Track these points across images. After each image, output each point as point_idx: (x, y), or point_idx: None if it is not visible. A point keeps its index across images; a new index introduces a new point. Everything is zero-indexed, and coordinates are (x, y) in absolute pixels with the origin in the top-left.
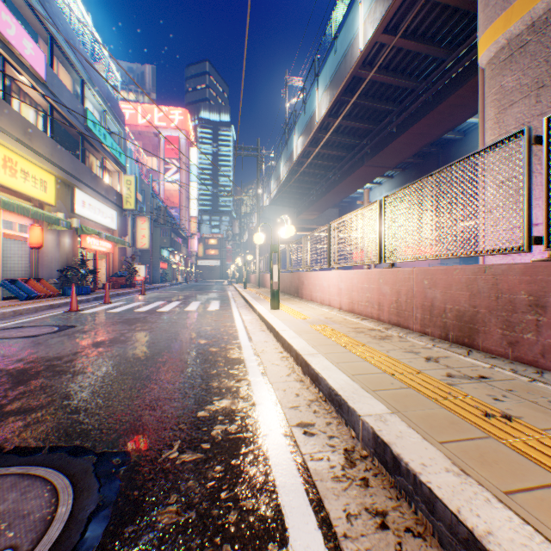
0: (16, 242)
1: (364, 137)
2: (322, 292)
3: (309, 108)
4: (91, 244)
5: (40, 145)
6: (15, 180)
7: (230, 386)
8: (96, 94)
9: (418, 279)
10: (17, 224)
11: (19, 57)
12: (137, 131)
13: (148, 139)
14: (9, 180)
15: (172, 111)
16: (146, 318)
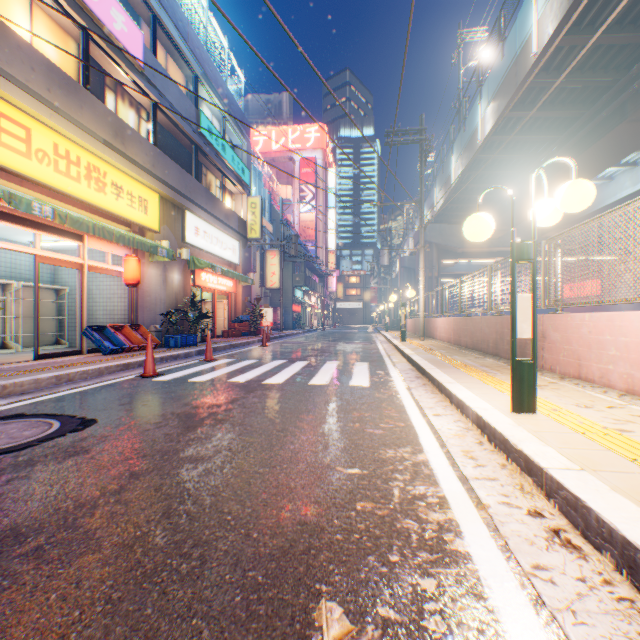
0: (116, 279)
1: (627, 67)
2: (639, 364)
3: (513, 40)
4: (207, 281)
5: (136, 152)
6: (103, 196)
7: None
8: (213, 94)
9: None
10: (109, 254)
11: (106, 33)
12: (270, 158)
13: (282, 165)
14: (95, 195)
15: (307, 129)
16: (232, 404)
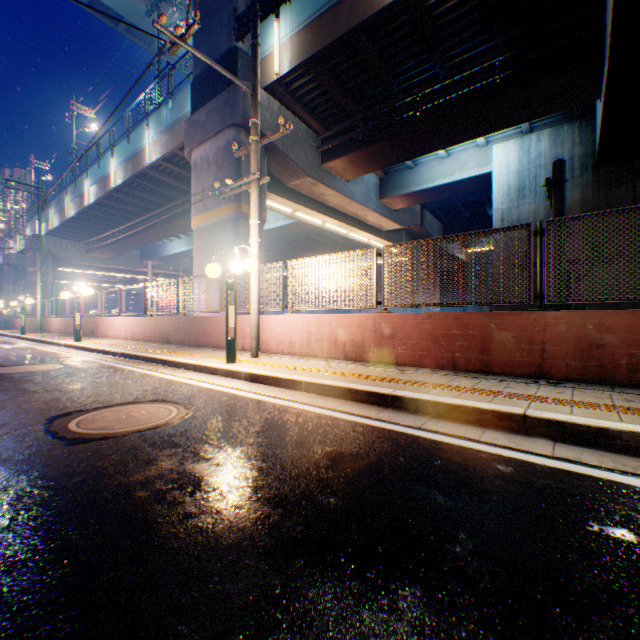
0: None
1: (160, 205)
2: (116, 331)
3: (105, 166)
4: None
5: None
6: None
7: (74, 358)
8: None
9: (158, 321)
10: None
11: None
12: None
13: None
14: None
15: None
16: None
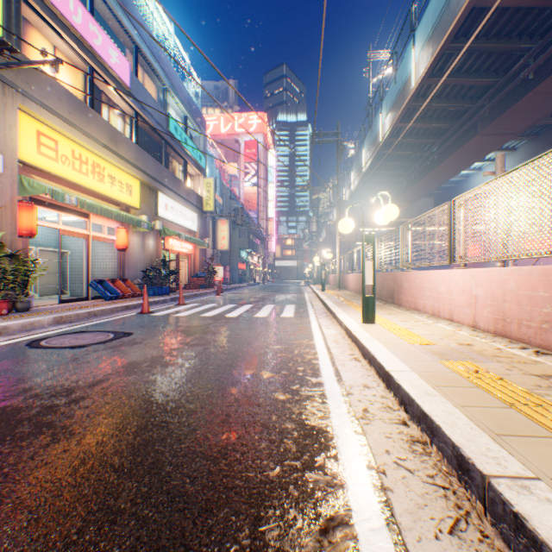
0: (107, 244)
1: (478, 98)
2: (435, 299)
3: (401, 74)
4: (173, 245)
5: (125, 151)
6: (103, 185)
7: None
8: (178, 100)
9: None
10: (106, 227)
11: (105, 66)
12: (219, 140)
13: (229, 146)
14: (97, 185)
15: (251, 116)
16: (209, 325)
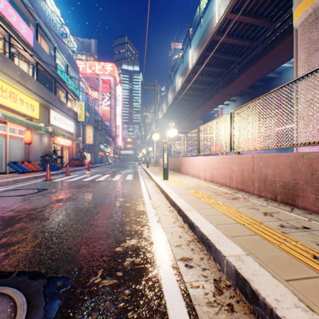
0: (17, 140)
1: (218, 77)
2: (193, 169)
3: (185, 60)
4: (59, 141)
5: (30, 85)
6: (16, 104)
7: (137, 230)
8: (62, 55)
9: (256, 161)
10: (17, 130)
11: (18, 34)
12: (86, 77)
13: (92, 81)
14: (13, 104)
15: (106, 65)
16: (89, 184)
